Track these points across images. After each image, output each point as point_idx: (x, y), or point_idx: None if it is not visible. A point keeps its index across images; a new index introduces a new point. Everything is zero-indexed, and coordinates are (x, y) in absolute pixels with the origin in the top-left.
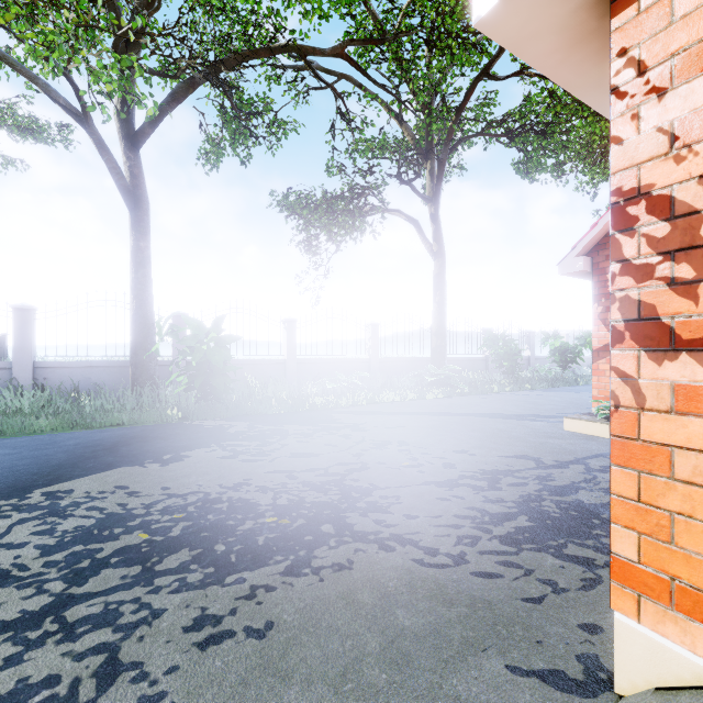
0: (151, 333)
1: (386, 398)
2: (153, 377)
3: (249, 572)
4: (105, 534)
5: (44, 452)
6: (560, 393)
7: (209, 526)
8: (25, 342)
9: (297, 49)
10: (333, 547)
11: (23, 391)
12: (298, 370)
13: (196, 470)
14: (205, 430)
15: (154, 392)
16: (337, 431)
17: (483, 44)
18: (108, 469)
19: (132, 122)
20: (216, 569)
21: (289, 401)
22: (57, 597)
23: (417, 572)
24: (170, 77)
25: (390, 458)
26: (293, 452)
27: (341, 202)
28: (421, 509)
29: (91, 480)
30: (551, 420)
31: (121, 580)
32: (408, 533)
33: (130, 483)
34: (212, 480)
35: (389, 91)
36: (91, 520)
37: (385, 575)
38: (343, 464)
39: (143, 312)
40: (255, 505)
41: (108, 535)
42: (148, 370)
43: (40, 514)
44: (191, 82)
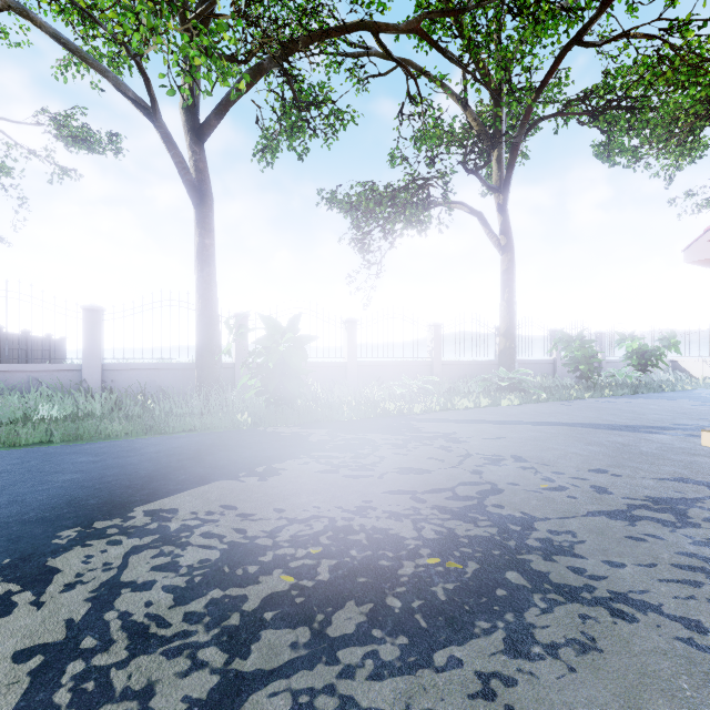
0: (216, 334)
1: (459, 404)
2: (218, 380)
3: (459, 648)
4: (240, 573)
5: (128, 460)
6: (652, 401)
7: (360, 567)
8: (94, 343)
9: (369, 27)
10: (545, 610)
11: (92, 394)
12: (358, 374)
13: (301, 487)
14: (284, 437)
15: (221, 396)
16: (430, 441)
17: (577, 7)
18: (203, 483)
19: (197, 115)
20: (410, 639)
21: (362, 407)
22: (222, 675)
23: (705, 663)
24: (240, 62)
25: (519, 478)
26: (398, 466)
27: (406, 193)
28: (618, 552)
29: (191, 497)
30: (673, 432)
31: (293, 651)
32: (631, 591)
33: (236, 502)
34: (327, 501)
35: (465, 68)
36: (214, 551)
37: (658, 664)
38: (467, 483)
39: (208, 312)
40: (399, 538)
41: (243, 575)
42: (214, 373)
43: (152, 541)
44: (259, 69)
